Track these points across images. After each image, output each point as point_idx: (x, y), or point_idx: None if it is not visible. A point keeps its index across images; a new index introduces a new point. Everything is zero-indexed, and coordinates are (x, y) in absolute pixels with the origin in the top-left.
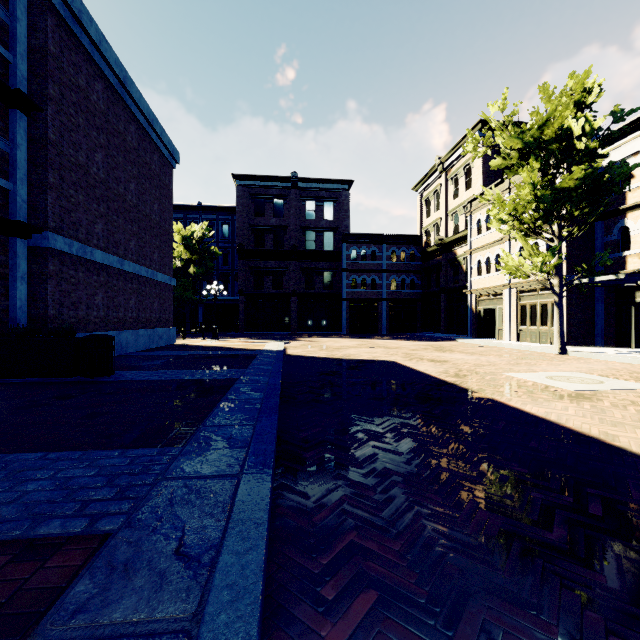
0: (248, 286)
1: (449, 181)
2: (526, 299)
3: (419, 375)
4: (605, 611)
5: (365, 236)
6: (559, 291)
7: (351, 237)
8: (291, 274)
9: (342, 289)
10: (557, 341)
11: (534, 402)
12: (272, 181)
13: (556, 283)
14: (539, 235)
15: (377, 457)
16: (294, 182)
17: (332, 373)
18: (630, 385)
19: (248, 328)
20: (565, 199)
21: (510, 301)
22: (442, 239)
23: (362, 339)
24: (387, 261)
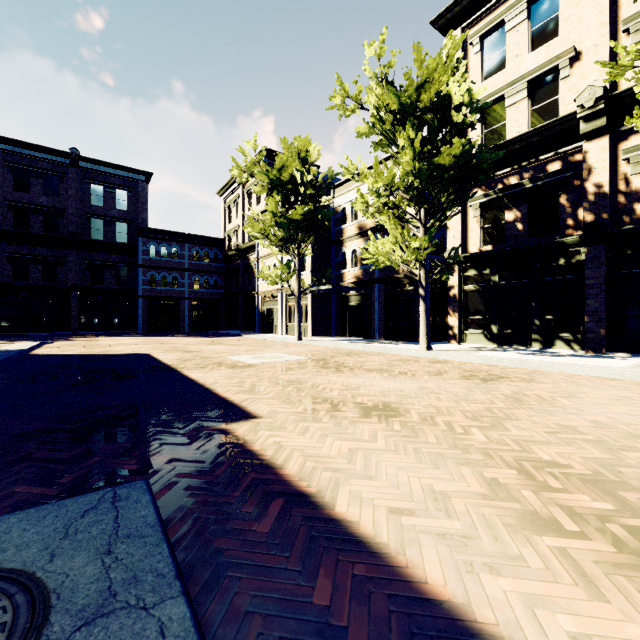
0: (3, 276)
1: (245, 194)
2: (292, 301)
3: (151, 362)
4: (47, 443)
5: (166, 233)
6: (298, 296)
7: (149, 232)
8: (70, 265)
9: (138, 286)
10: (296, 333)
11: (208, 371)
12: (42, 152)
13: (296, 289)
14: (288, 252)
15: (3, 412)
16: (75, 160)
17: (59, 366)
18: (294, 358)
19: (3, 328)
20: (297, 228)
21: (282, 303)
22: (239, 245)
23: (152, 337)
24: (190, 260)
